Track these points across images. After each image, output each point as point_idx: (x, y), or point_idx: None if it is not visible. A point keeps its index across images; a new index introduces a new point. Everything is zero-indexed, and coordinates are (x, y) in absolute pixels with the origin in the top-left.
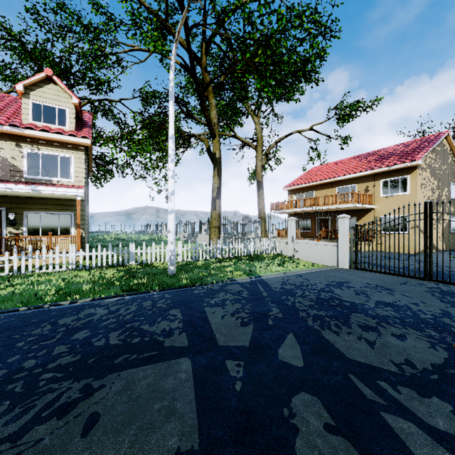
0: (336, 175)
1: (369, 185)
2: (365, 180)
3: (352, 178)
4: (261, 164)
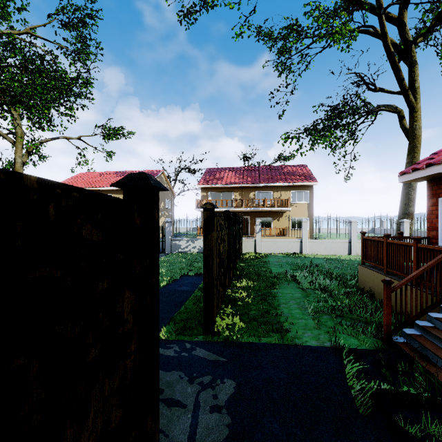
0: (98, 186)
1: (120, 196)
2: (118, 193)
3: (110, 190)
4: (22, 161)
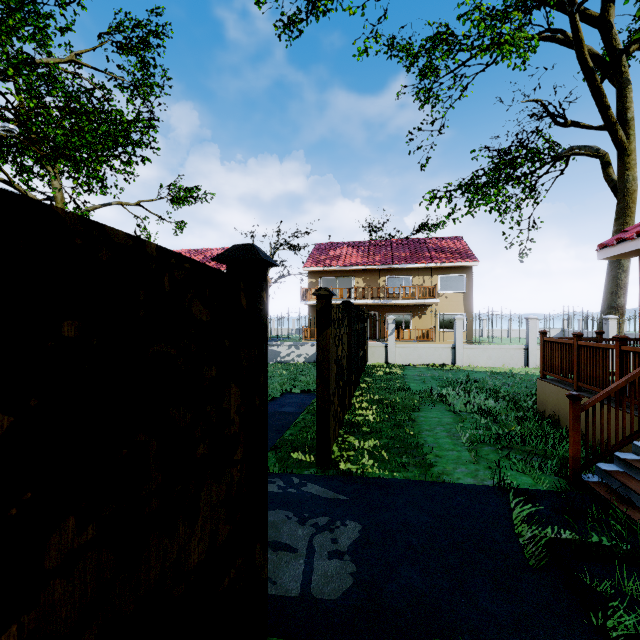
0: None
1: None
2: None
3: None
4: None
